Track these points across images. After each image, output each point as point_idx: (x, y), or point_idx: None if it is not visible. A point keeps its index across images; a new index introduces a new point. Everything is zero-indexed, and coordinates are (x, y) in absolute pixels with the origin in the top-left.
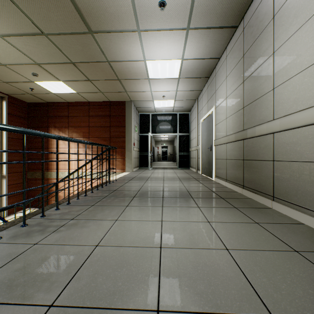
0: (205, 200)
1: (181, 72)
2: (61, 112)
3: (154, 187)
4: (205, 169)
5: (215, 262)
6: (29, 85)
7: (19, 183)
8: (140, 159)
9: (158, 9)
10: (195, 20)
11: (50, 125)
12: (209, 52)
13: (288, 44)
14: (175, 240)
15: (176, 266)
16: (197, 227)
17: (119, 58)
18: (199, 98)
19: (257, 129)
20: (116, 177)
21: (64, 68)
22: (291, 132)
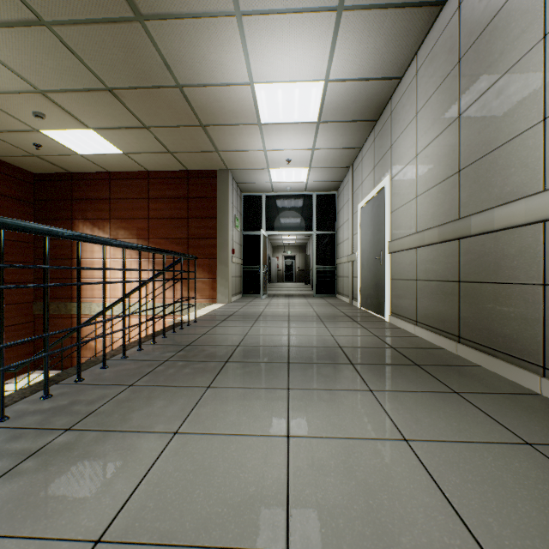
0: (381, 370)
1: (323, 109)
2: (97, 191)
3: (271, 337)
4: (369, 298)
5: None
6: (32, 137)
7: (18, 325)
8: (244, 278)
9: None
10: None
11: (76, 216)
12: (380, 64)
13: None
14: (329, 517)
15: None
16: (382, 460)
17: (200, 78)
18: (357, 164)
19: (500, 213)
20: (197, 315)
21: (94, 102)
22: None
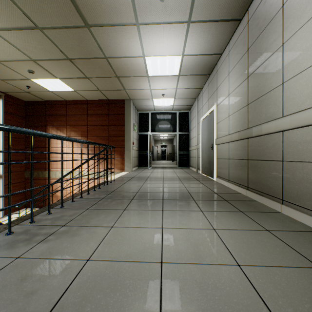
0: (208, 203)
1: (181, 69)
2: (59, 111)
3: (154, 188)
4: (206, 168)
5: (227, 284)
6: (26, 82)
7: (16, 183)
8: (139, 158)
9: (157, 0)
10: (197, 12)
11: (47, 124)
12: (210, 47)
13: (300, 34)
14: (178, 253)
15: (181, 289)
16: (202, 236)
17: (117, 54)
18: (200, 96)
19: (264, 127)
20: (114, 177)
21: (61, 65)
22: (304, 129)
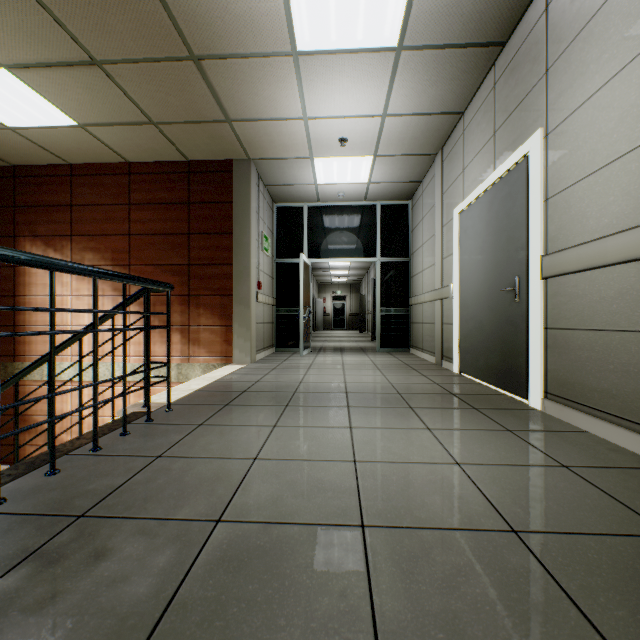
0: None
1: (411, 11)
2: (52, 194)
3: (312, 473)
4: (483, 359)
5: None
6: None
7: None
8: (277, 325)
9: None
10: None
11: (20, 231)
12: None
13: None
14: None
15: None
16: None
17: None
18: (451, 145)
19: None
20: (184, 391)
21: None
22: None
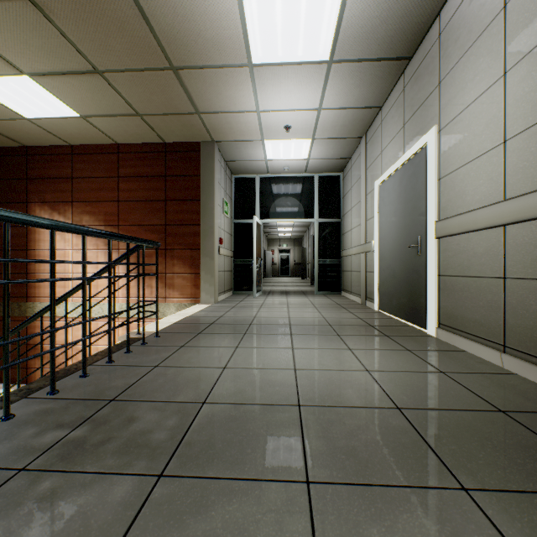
0: None
1: (338, 36)
2: (56, 169)
3: (265, 376)
4: (396, 299)
5: None
6: None
7: None
8: (235, 273)
9: None
10: None
11: (31, 199)
12: None
13: None
14: None
15: None
16: None
17: None
18: (373, 131)
19: None
20: (166, 323)
21: (13, 23)
22: None
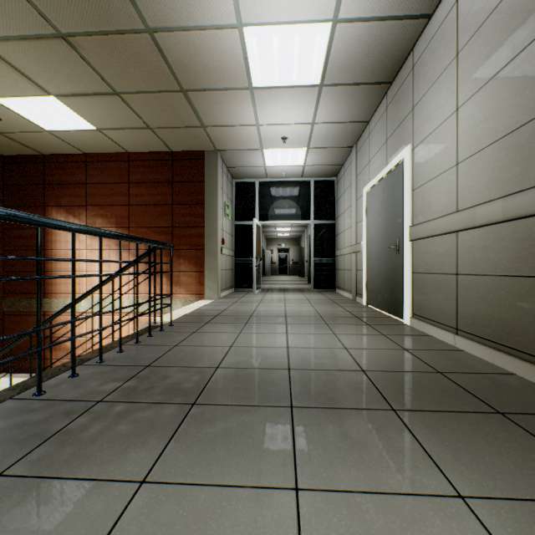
0: (450, 429)
1: (327, 66)
2: (72, 175)
3: (264, 352)
4: (380, 294)
5: None
6: None
7: None
8: (236, 271)
9: None
10: None
11: (49, 203)
12: None
13: None
14: None
15: None
16: None
17: (174, 16)
18: (362, 142)
19: None
20: (177, 315)
21: (48, 56)
22: None
